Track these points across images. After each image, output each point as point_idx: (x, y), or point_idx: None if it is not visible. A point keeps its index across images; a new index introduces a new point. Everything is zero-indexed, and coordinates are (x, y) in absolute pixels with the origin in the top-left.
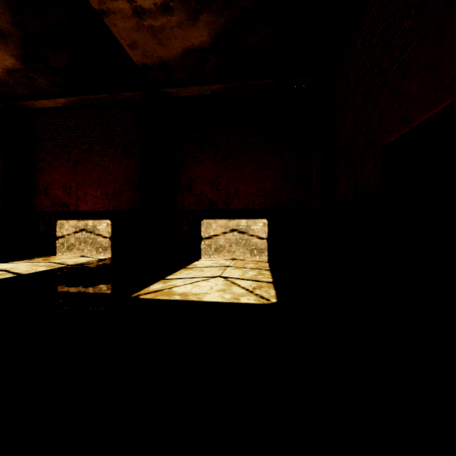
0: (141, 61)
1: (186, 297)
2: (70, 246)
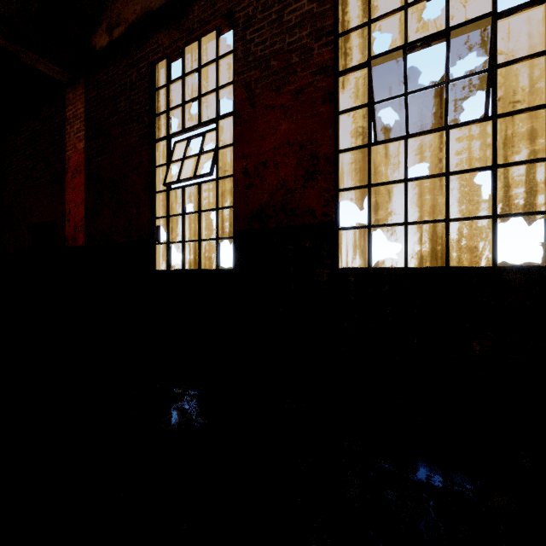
0: None
1: None
2: None
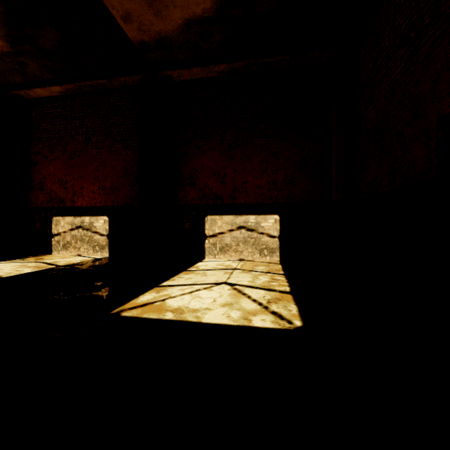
0: (137, 38)
1: (180, 315)
2: (66, 245)
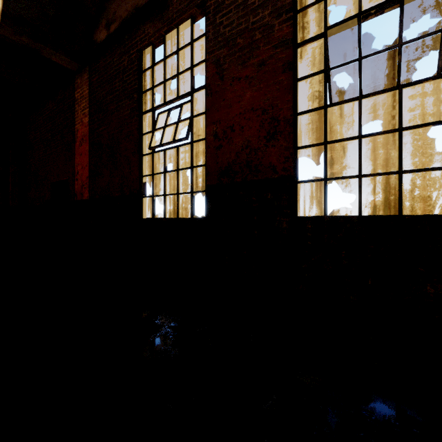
0: None
1: None
2: None
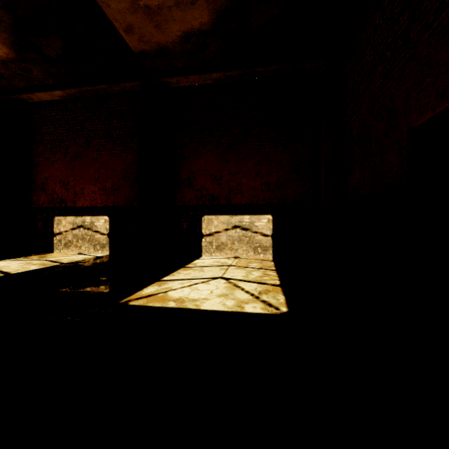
0: (138, 48)
1: (182, 304)
2: (67, 243)
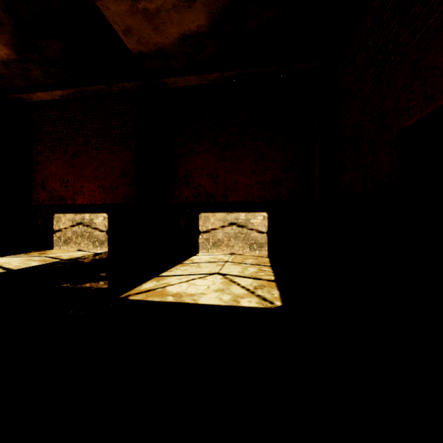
0: (136, 49)
1: (180, 298)
2: (67, 240)
